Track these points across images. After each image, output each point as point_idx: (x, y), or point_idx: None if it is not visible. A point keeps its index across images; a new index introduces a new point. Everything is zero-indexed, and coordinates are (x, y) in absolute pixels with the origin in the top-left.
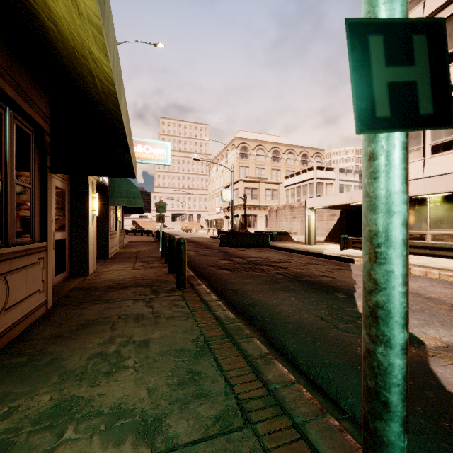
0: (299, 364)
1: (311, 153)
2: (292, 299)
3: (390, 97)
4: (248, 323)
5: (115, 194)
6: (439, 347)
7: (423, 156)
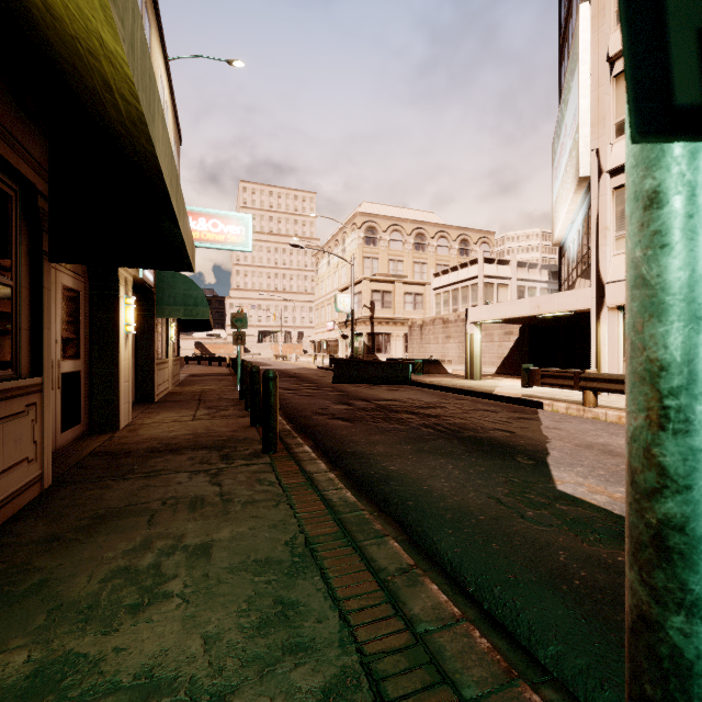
0: (465, 582)
1: (474, 237)
2: (449, 469)
3: None
4: (378, 510)
5: (164, 299)
6: None
7: None
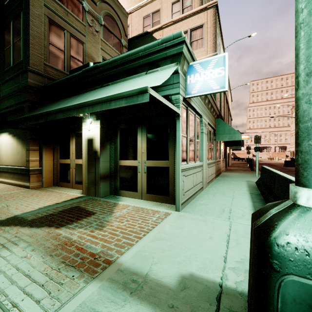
0: None
1: None
2: None
3: (256, 150)
4: None
5: None
6: None
7: None
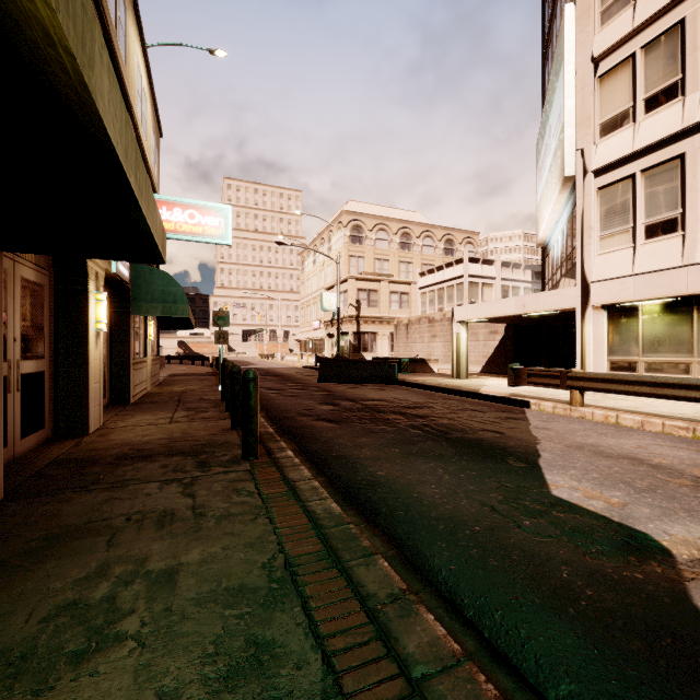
0: (462, 605)
1: (458, 237)
2: (439, 473)
3: None
4: (365, 521)
5: (141, 295)
6: (699, 561)
7: (633, 242)
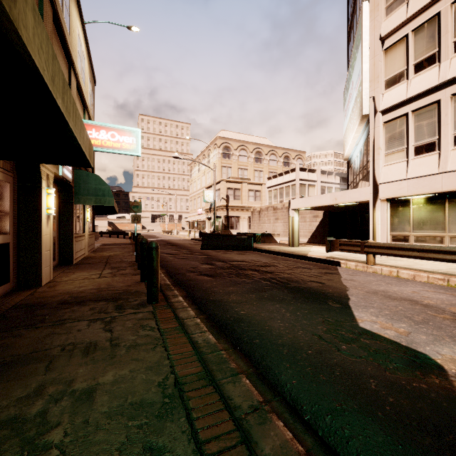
0: (302, 410)
1: (292, 155)
2: (283, 312)
3: None
4: (232, 347)
5: (80, 191)
6: None
7: (406, 157)
